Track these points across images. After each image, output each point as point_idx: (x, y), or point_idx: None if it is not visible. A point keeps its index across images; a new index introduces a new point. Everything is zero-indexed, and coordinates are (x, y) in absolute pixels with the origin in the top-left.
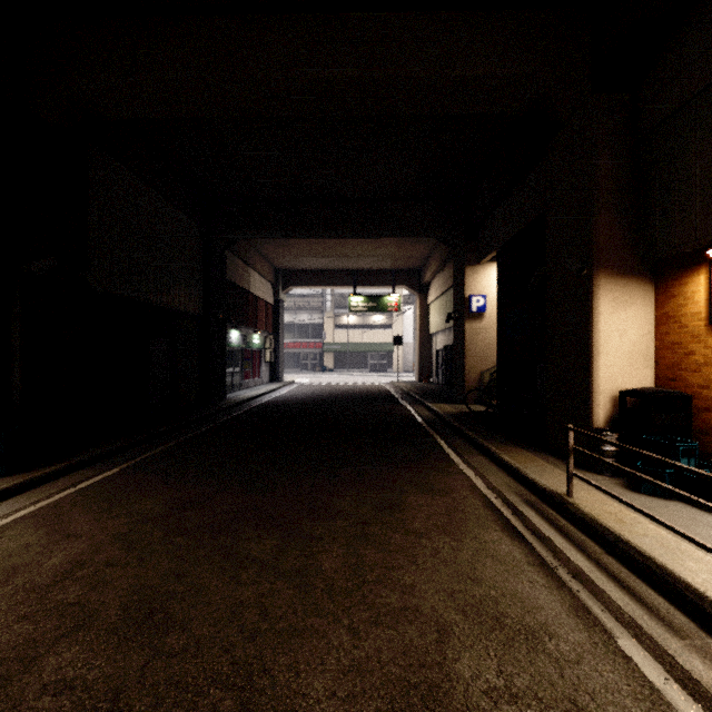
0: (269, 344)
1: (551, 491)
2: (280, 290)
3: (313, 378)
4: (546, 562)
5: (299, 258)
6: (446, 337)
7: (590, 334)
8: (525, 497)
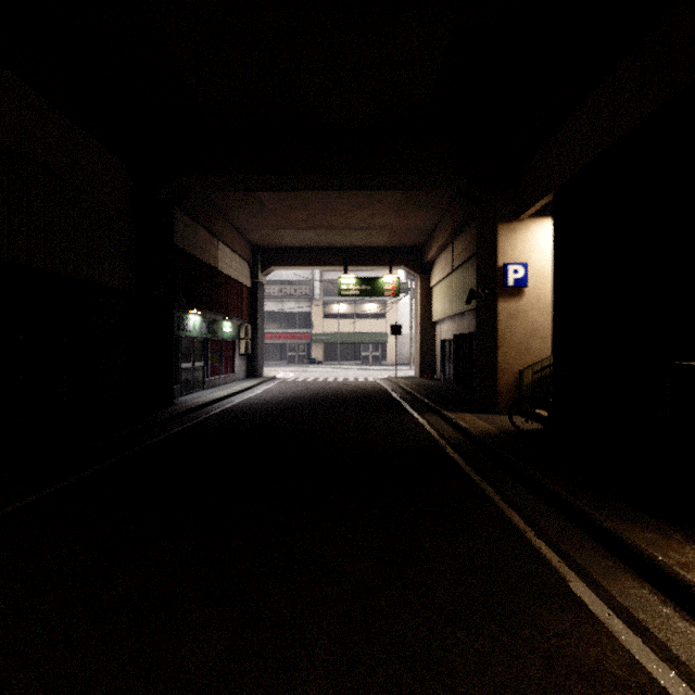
0: (245, 333)
1: None
2: (259, 271)
3: (298, 373)
4: None
5: (279, 231)
6: (456, 325)
7: None
8: None
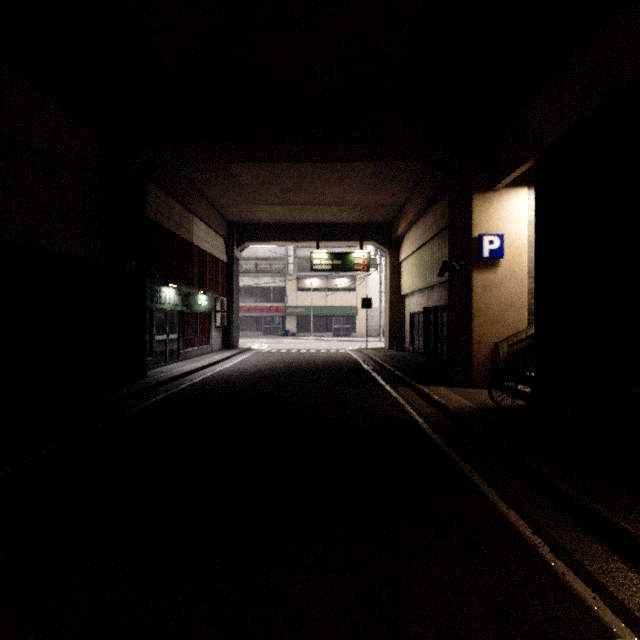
0: (221, 306)
1: None
2: (235, 247)
3: (273, 344)
4: None
5: (254, 207)
6: (426, 298)
7: None
8: None
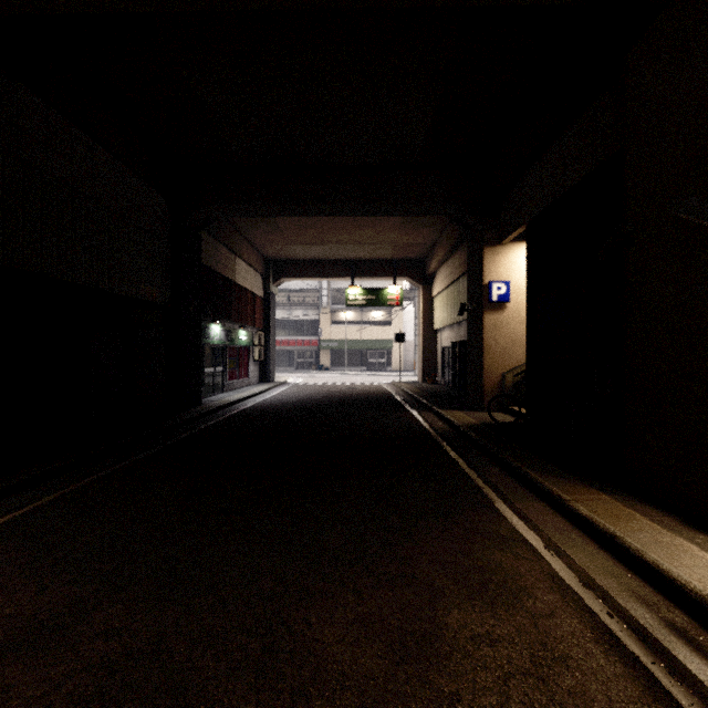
0: (258, 341)
1: None
2: (271, 282)
3: (307, 378)
4: None
5: (291, 246)
6: (454, 333)
7: None
8: (663, 613)
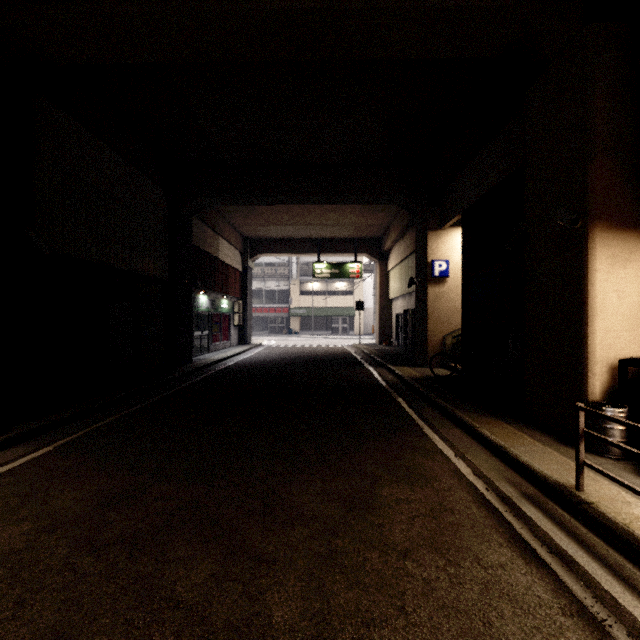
0: (238, 308)
1: (554, 481)
2: (248, 258)
3: (279, 341)
4: (588, 609)
5: (266, 227)
6: (406, 302)
7: (584, 295)
8: (522, 488)
